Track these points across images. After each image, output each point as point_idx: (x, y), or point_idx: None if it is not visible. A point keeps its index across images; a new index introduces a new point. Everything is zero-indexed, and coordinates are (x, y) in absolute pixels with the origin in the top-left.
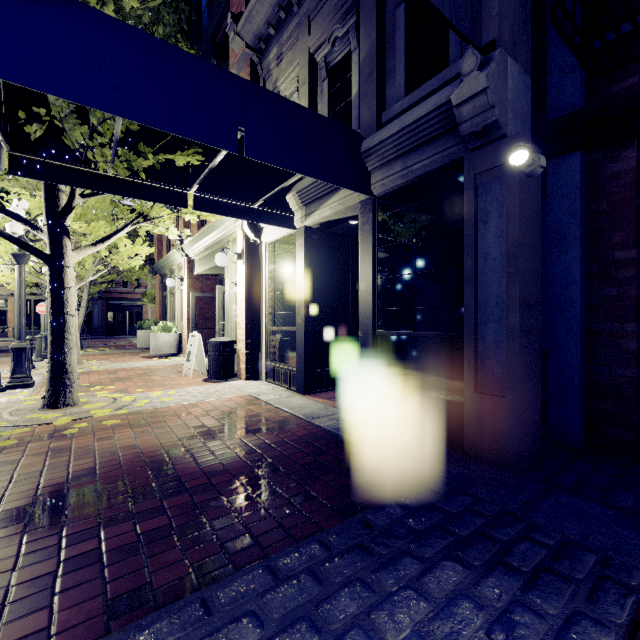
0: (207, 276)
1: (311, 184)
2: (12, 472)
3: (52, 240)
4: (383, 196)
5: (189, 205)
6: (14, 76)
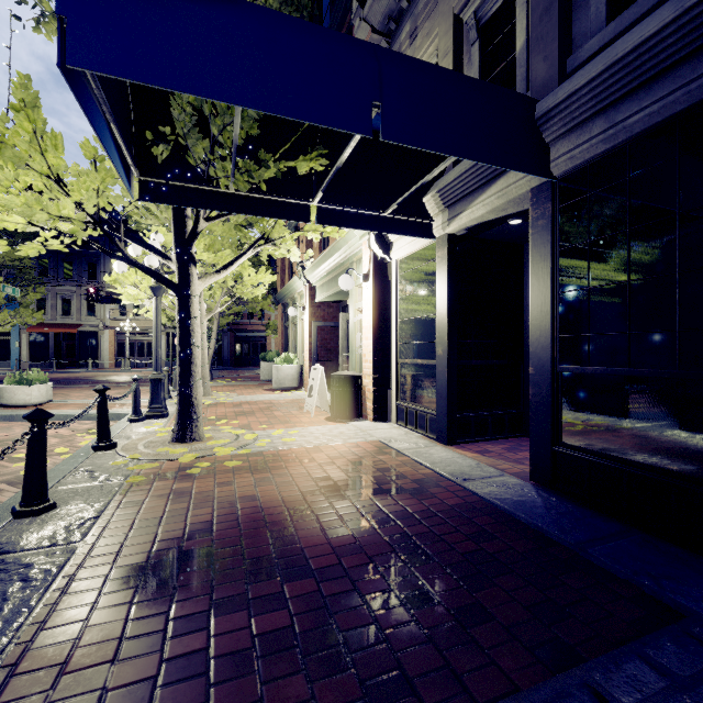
0: (329, 303)
1: (457, 177)
2: (135, 515)
3: (180, 269)
4: (569, 176)
5: (311, 221)
6: (128, 72)
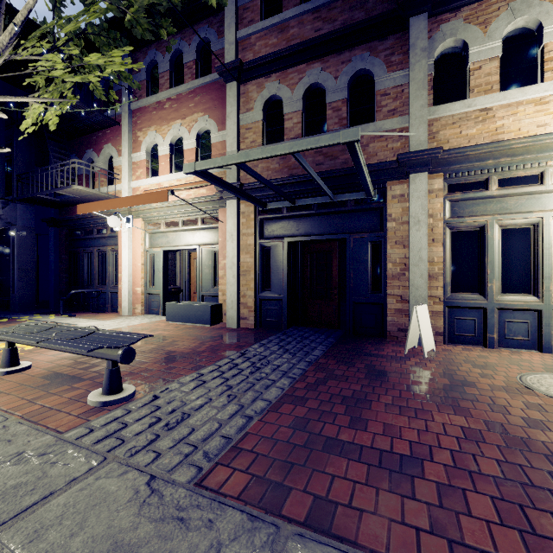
0: None
1: None
2: None
3: None
4: None
5: None
6: None
